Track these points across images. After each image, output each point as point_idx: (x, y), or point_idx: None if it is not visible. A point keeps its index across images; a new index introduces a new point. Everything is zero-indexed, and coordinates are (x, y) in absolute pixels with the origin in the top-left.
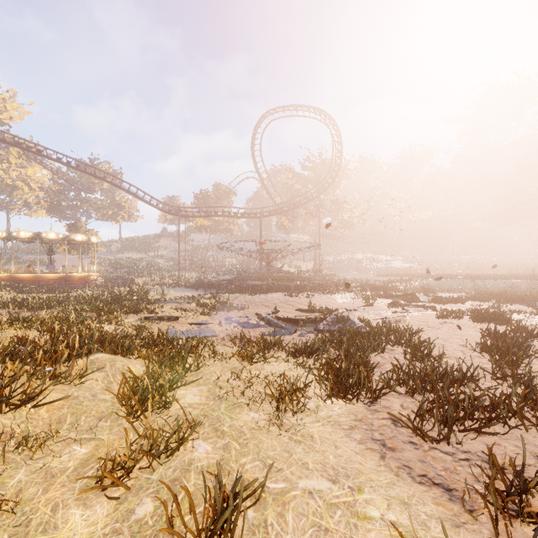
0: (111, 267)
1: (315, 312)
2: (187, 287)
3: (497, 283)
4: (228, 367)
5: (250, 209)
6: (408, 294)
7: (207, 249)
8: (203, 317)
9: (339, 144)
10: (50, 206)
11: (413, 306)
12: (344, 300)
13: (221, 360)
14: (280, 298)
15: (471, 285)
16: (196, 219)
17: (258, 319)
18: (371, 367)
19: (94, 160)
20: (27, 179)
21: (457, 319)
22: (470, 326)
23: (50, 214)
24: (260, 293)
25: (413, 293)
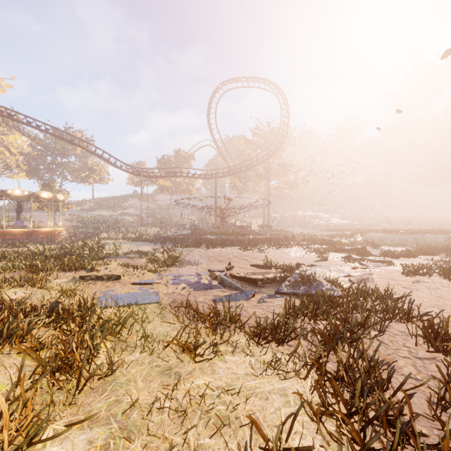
0: (82, 223)
1: (272, 268)
2: (146, 241)
3: (435, 237)
4: (158, 367)
5: (206, 170)
6: (360, 248)
7: (168, 207)
8: (151, 275)
9: (286, 111)
10: (28, 169)
11: (368, 260)
12: (297, 254)
13: (151, 351)
14: (234, 253)
15: (411, 239)
16: (158, 181)
17: (210, 277)
18: (379, 368)
19: (69, 128)
20: (8, 145)
21: (426, 276)
22: (450, 286)
23: (28, 176)
24: (214, 247)
25: (364, 247)
